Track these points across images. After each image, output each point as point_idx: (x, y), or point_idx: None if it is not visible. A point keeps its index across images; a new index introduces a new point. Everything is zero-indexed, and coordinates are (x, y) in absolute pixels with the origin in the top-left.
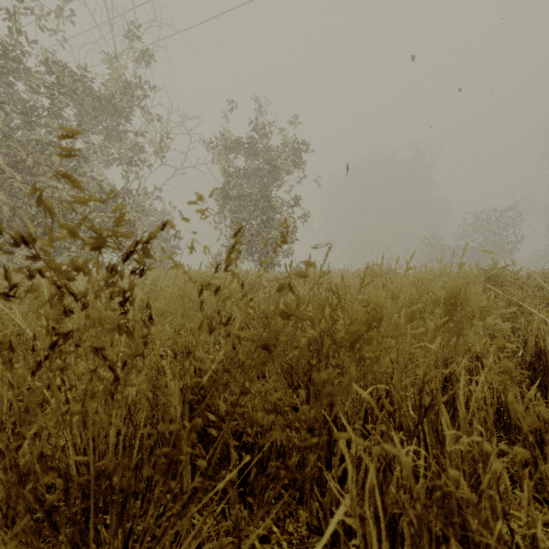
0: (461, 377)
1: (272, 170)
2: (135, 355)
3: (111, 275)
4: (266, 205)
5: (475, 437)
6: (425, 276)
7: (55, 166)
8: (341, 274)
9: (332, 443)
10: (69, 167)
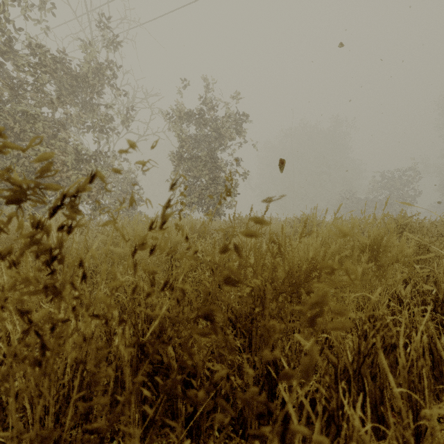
0: (402, 328)
1: (218, 136)
2: (64, 319)
3: (36, 231)
4: (213, 165)
5: (440, 410)
6: (352, 225)
7: (38, 133)
8: (281, 224)
9: (273, 384)
10: (49, 133)
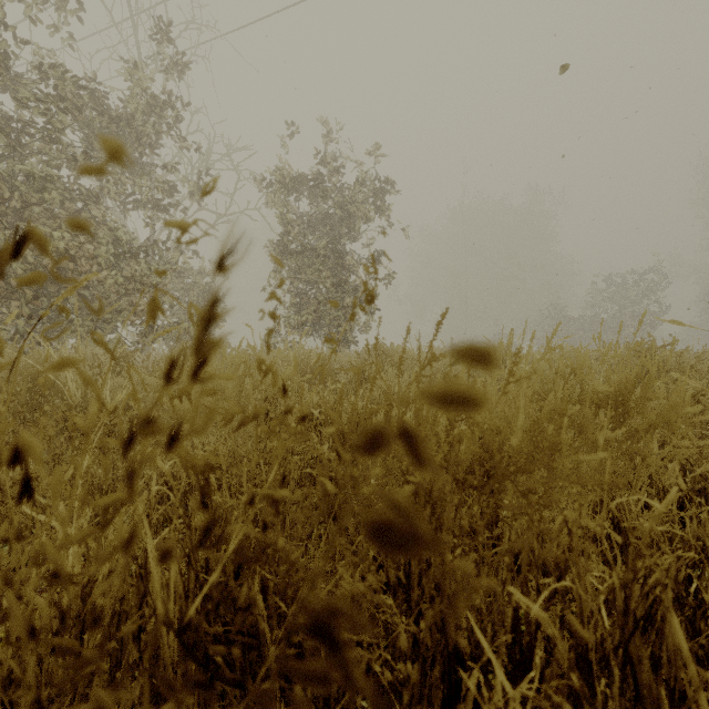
0: None
1: (346, 217)
2: None
3: None
4: (338, 263)
5: None
6: (582, 361)
7: (51, 208)
8: None
9: (452, 665)
10: (70, 210)
